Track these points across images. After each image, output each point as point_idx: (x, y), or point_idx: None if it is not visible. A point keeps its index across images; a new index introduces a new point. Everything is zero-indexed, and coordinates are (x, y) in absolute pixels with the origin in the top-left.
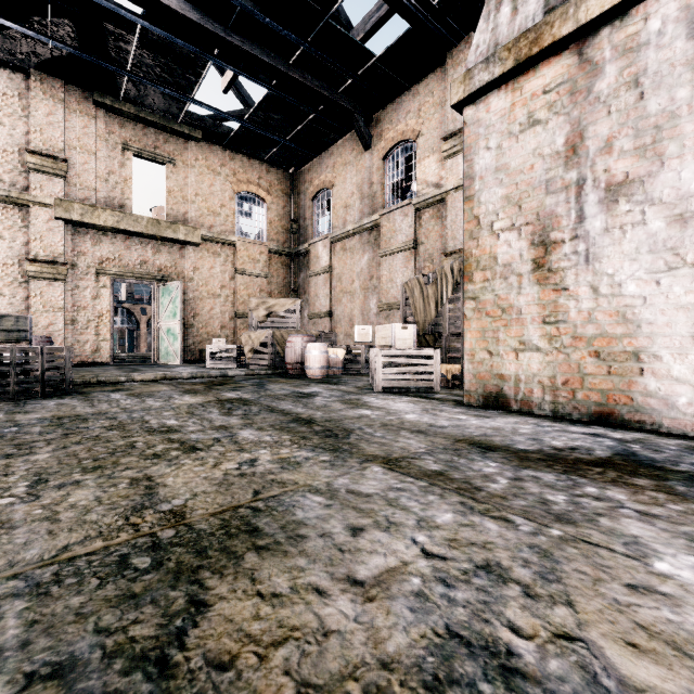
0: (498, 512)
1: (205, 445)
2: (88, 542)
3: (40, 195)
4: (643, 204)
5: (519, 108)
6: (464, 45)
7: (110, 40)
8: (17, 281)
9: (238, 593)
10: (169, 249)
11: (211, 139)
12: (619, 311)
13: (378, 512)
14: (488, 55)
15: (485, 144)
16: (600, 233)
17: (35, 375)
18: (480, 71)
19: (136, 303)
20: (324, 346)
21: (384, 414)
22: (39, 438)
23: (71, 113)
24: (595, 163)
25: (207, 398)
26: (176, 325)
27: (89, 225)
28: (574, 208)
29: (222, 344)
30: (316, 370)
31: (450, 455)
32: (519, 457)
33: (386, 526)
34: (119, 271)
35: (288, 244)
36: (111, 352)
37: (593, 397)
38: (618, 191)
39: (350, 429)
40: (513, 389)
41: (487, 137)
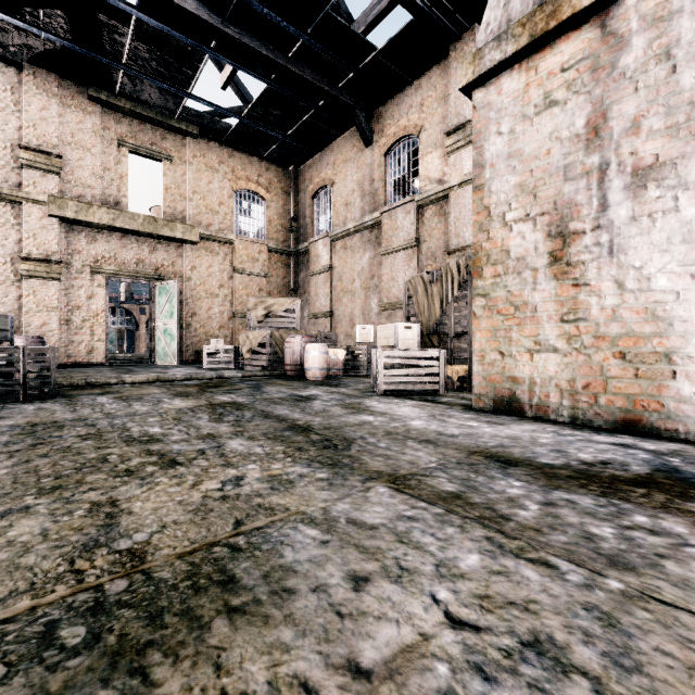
0: (535, 552)
1: (187, 458)
2: (11, 601)
3: (33, 192)
4: (676, 189)
5: (534, 89)
6: (468, 37)
7: (104, 32)
8: (10, 280)
9: (193, 694)
10: (166, 248)
11: (210, 135)
12: (648, 308)
13: (387, 552)
14: (500, 32)
15: (496, 129)
16: (625, 222)
17: (18, 377)
18: (491, 49)
19: (135, 303)
20: (324, 346)
21: (388, 421)
22: (2, 450)
23: (65, 108)
24: (620, 145)
25: (199, 402)
26: (173, 325)
27: (84, 222)
28: (596, 196)
29: (220, 344)
30: (315, 371)
31: (466, 472)
32: (546, 473)
33: (397, 574)
34: (115, 270)
35: (288, 243)
36: (106, 353)
37: (618, 402)
38: (647, 175)
39: (351, 439)
40: (527, 393)
41: (498, 121)
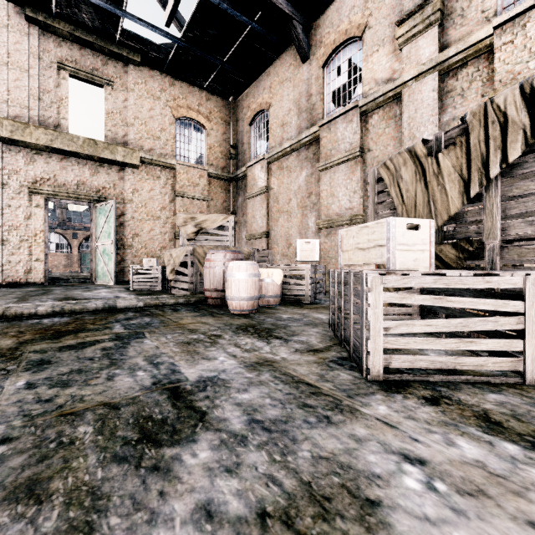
0: None
1: None
2: None
3: None
4: None
5: None
6: None
7: None
8: None
9: None
10: (108, 171)
11: (151, 64)
12: None
13: None
14: None
15: None
16: None
17: None
18: None
19: None
20: (253, 266)
21: None
22: None
23: (0, 27)
24: None
25: None
26: (110, 245)
27: (20, 142)
28: None
29: (152, 264)
30: (240, 301)
31: None
32: None
33: None
34: (53, 191)
35: (228, 169)
36: (46, 273)
37: None
38: None
39: None
40: None
41: None
